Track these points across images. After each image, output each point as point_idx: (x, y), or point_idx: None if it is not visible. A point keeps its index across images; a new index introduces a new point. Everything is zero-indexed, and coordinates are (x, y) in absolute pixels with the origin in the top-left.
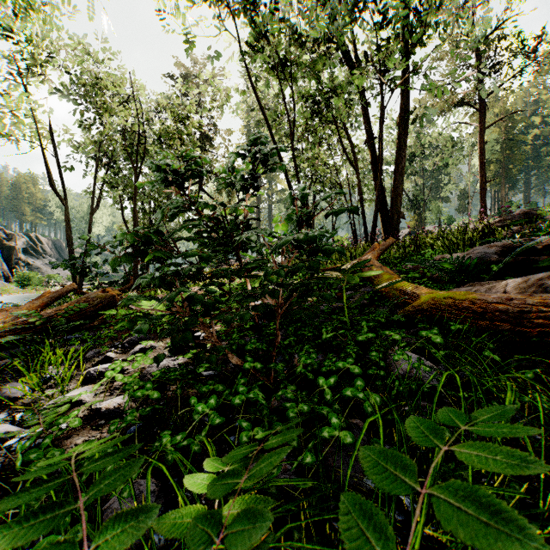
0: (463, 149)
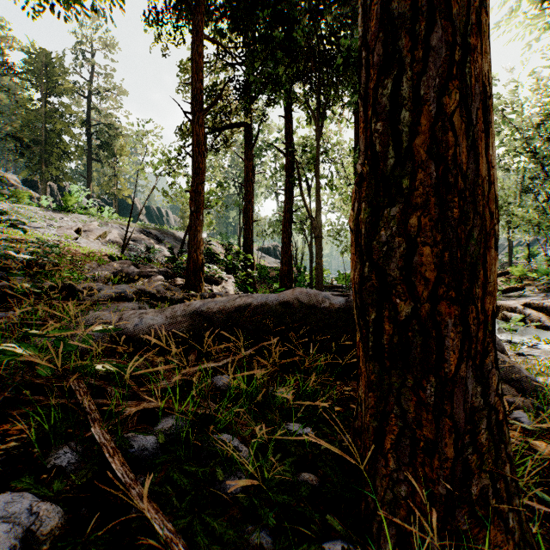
0: None
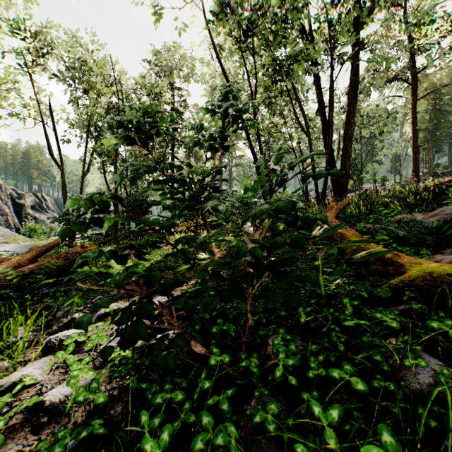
0: (396, 118)
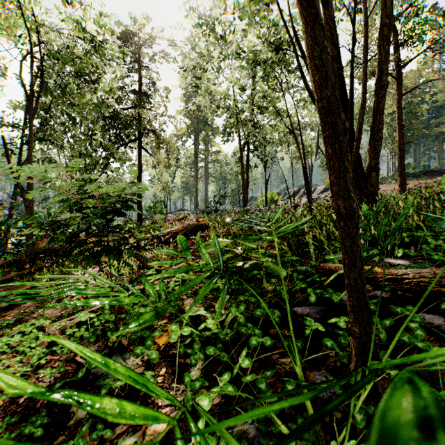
0: None
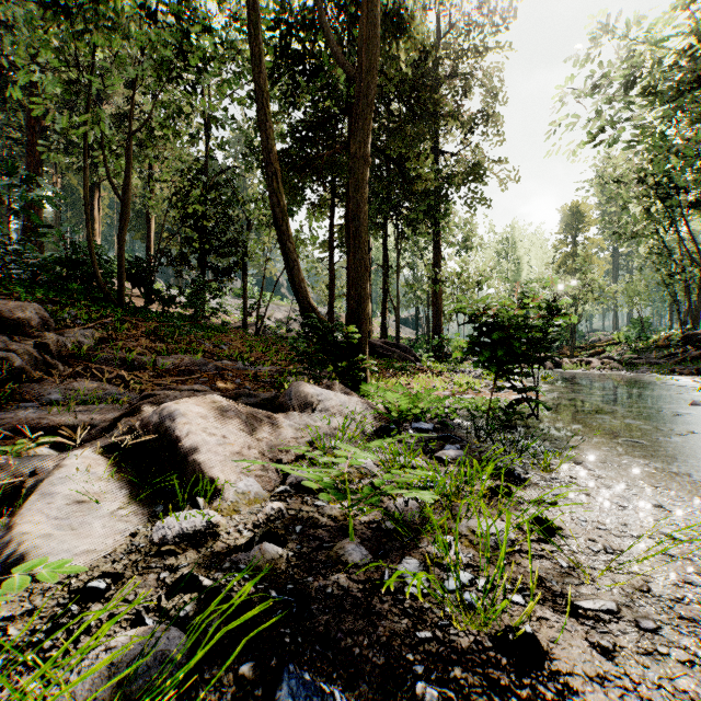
0: None
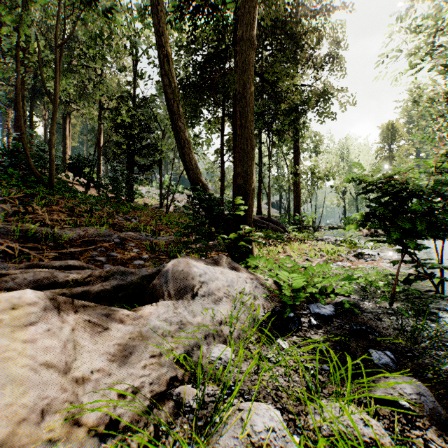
0: None
